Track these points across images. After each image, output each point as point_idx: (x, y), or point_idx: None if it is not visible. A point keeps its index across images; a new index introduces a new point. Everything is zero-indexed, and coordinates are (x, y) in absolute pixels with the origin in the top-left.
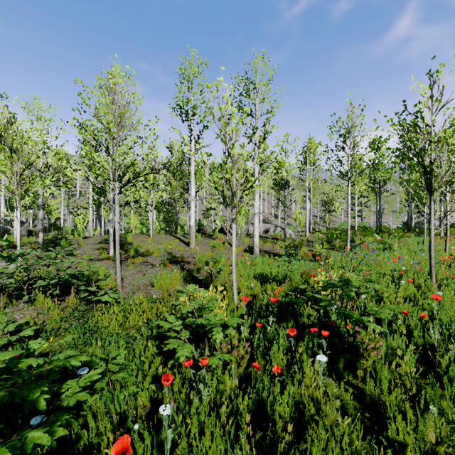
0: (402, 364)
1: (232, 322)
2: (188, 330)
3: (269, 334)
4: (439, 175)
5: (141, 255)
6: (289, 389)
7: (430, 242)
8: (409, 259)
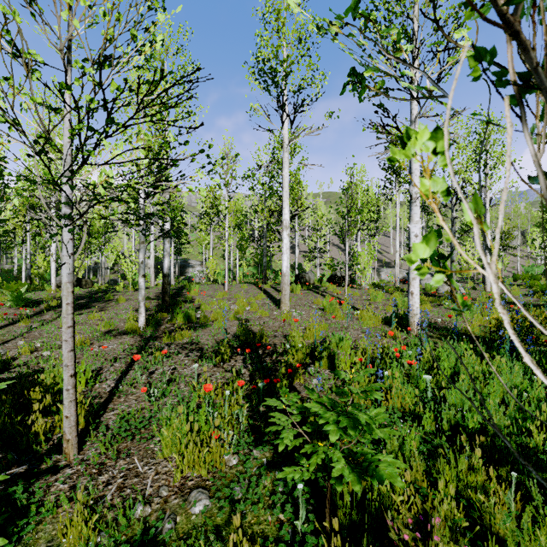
0: None
1: None
2: None
3: None
4: None
5: (194, 325)
6: None
7: None
8: None
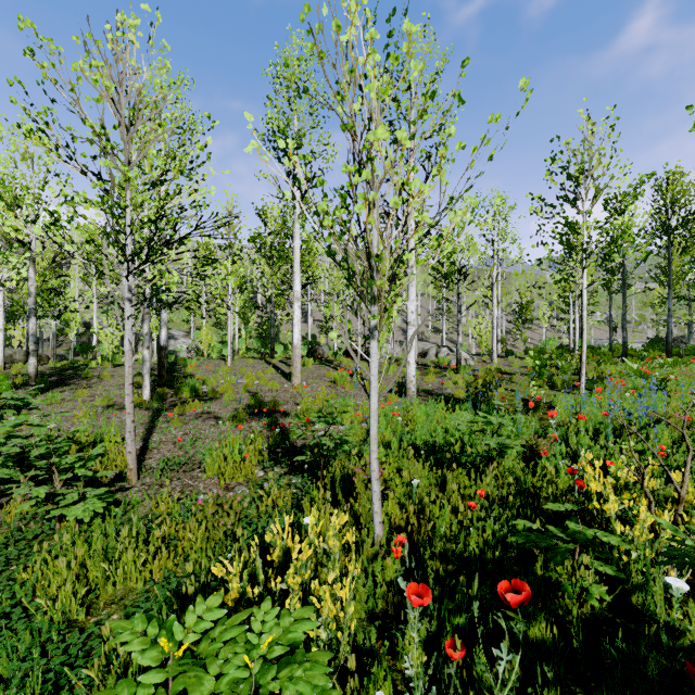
0: None
1: None
2: None
3: None
4: None
5: (202, 398)
6: None
7: None
8: None
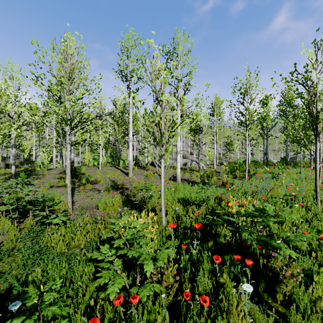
0: (319, 290)
1: (162, 257)
2: (121, 259)
3: (193, 256)
4: (321, 122)
5: (91, 183)
6: (217, 320)
7: (316, 173)
8: (294, 185)
